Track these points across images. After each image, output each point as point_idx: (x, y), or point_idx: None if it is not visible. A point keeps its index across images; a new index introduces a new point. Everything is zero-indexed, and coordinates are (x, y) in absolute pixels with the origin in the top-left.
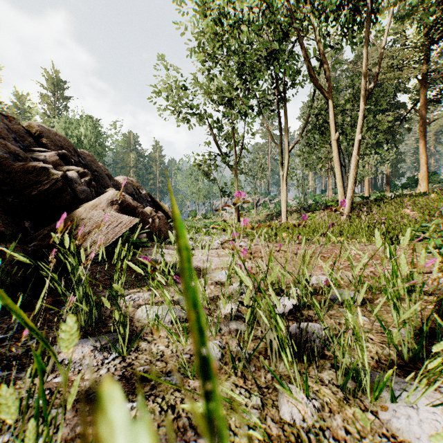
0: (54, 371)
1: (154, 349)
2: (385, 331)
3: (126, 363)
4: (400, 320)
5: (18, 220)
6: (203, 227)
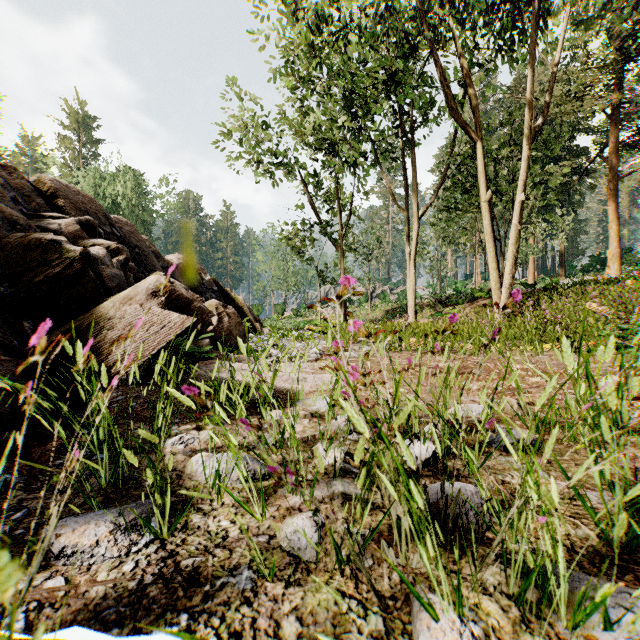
0: (49, 566)
1: (213, 526)
2: (581, 500)
3: (166, 551)
4: (624, 498)
5: (13, 320)
6: (294, 328)
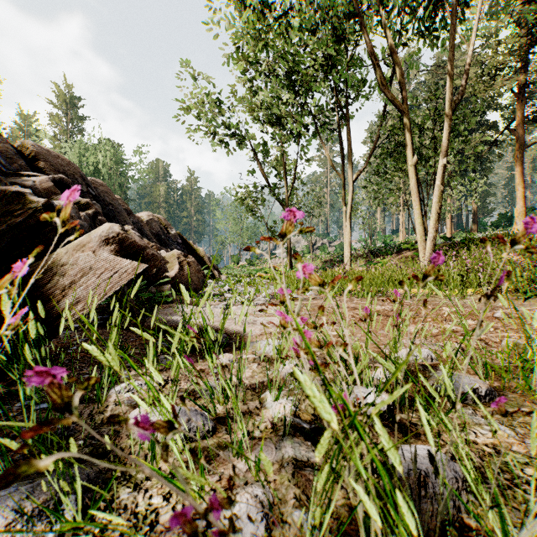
0: None
1: (142, 504)
2: None
3: None
4: None
5: None
6: (247, 275)
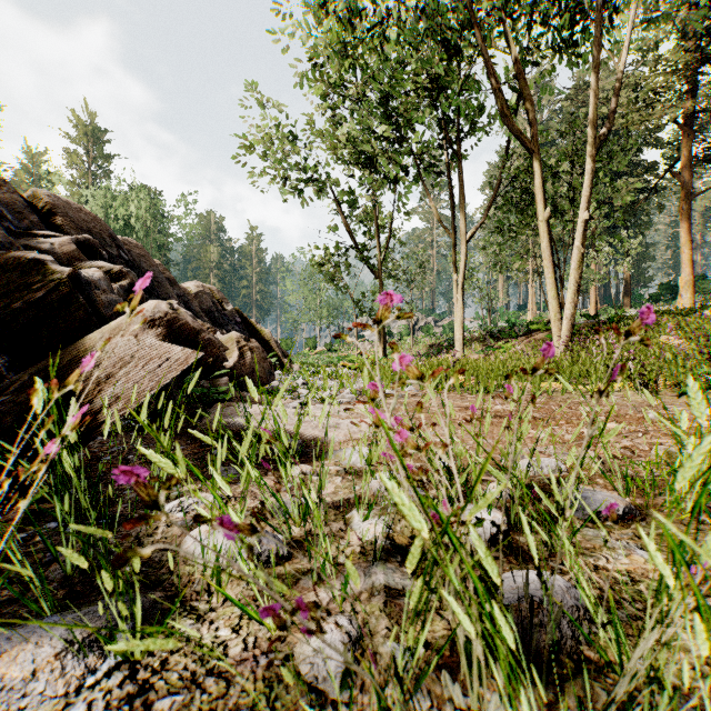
0: None
1: (208, 637)
2: None
3: (136, 682)
4: None
5: None
6: (328, 365)
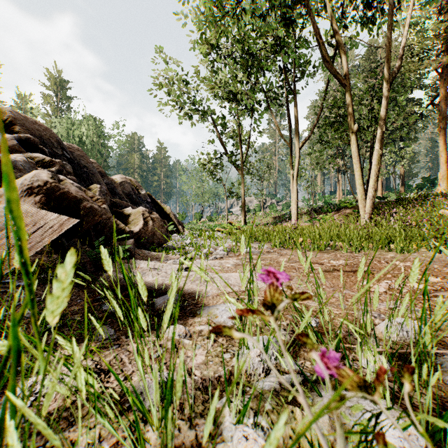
0: None
1: None
2: None
3: None
4: None
5: None
6: (208, 230)
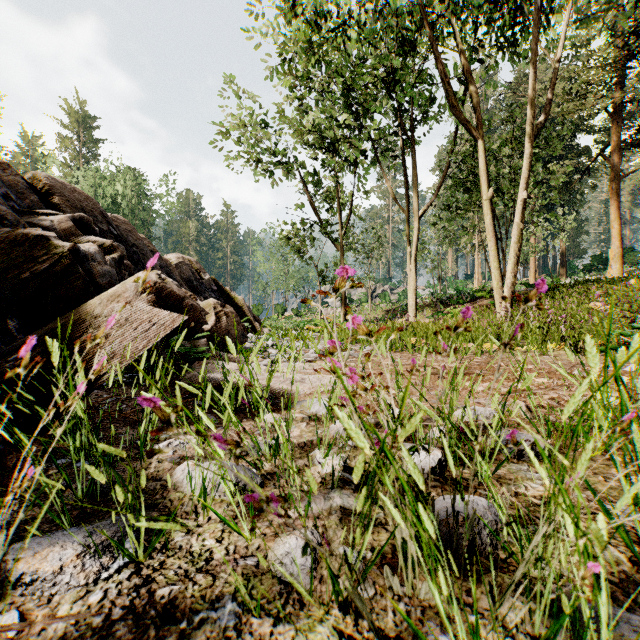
0: (5, 596)
1: (196, 545)
2: (609, 519)
3: (141, 577)
4: None
5: None
6: (294, 328)
